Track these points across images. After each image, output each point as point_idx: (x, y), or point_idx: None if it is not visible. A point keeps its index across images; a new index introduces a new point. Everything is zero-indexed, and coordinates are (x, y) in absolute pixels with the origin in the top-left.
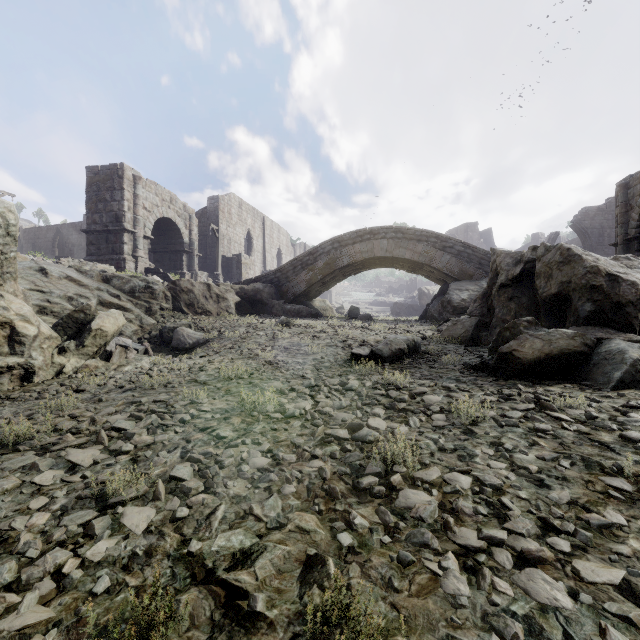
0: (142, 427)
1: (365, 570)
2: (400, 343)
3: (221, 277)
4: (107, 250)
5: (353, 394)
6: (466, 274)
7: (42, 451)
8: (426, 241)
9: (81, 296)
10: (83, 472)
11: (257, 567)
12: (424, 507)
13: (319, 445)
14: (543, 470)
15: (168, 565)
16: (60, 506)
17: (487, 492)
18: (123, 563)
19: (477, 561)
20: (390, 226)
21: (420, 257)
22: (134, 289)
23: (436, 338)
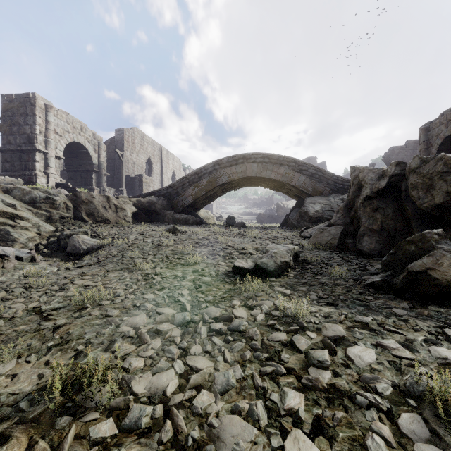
0: None
1: None
2: (285, 255)
3: (125, 192)
4: (20, 167)
5: (243, 343)
6: (317, 191)
7: None
8: (287, 165)
9: None
10: None
11: None
12: None
13: None
14: None
15: None
16: None
17: None
18: None
19: None
20: (259, 153)
21: (282, 177)
22: (35, 199)
23: (308, 245)
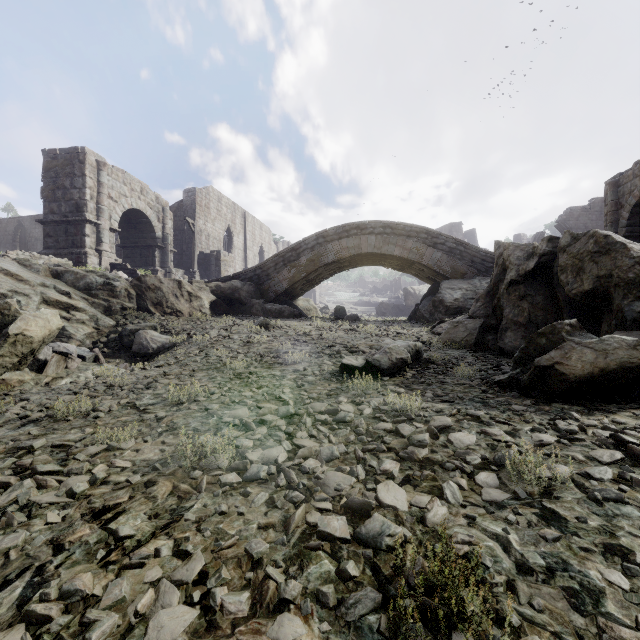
0: None
1: None
2: (401, 351)
3: (198, 274)
4: (66, 243)
5: (348, 430)
6: (458, 272)
7: None
8: (416, 237)
9: (18, 293)
10: None
11: None
12: None
13: (296, 557)
14: None
15: None
16: None
17: None
18: None
19: None
20: (378, 221)
21: (410, 254)
22: (90, 286)
23: (436, 342)
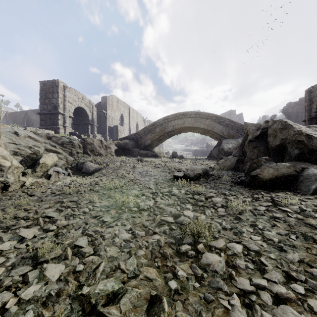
0: (62, 215)
1: (185, 305)
2: (199, 170)
3: (108, 137)
4: (50, 123)
5: (175, 197)
6: (230, 135)
7: (6, 229)
8: (210, 119)
9: (36, 146)
10: (27, 242)
11: (121, 303)
12: (217, 264)
13: (157, 226)
14: (281, 241)
15: (69, 302)
16: (11, 263)
17: (252, 255)
18: (43, 301)
19: (251, 300)
20: (192, 111)
21: (207, 127)
22: (63, 143)
23: (216, 167)
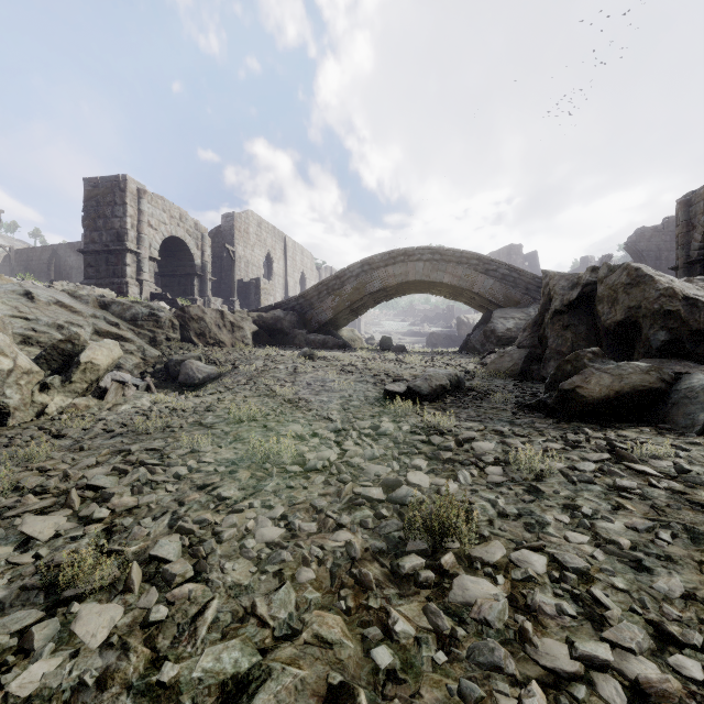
0: (126, 484)
1: None
2: (441, 378)
3: (237, 304)
4: (107, 273)
5: (388, 440)
6: (511, 300)
7: None
8: (467, 263)
9: (73, 324)
10: (38, 549)
11: None
12: (489, 604)
13: (346, 509)
14: (638, 545)
15: (127, 703)
16: None
17: (571, 580)
18: (63, 700)
19: (574, 697)
20: (426, 246)
21: (460, 281)
22: (136, 316)
23: (481, 372)
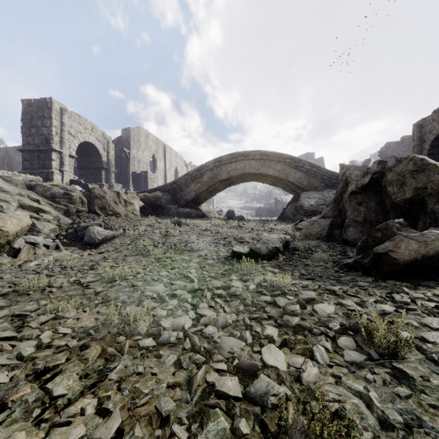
0: None
1: None
2: (276, 242)
3: (131, 188)
4: (38, 165)
5: (238, 302)
6: (312, 186)
7: None
8: (284, 162)
9: (1, 200)
10: None
11: None
12: None
13: (197, 415)
14: None
15: None
16: None
17: None
18: None
19: None
20: (257, 150)
21: (279, 173)
22: (54, 195)
23: (299, 235)
